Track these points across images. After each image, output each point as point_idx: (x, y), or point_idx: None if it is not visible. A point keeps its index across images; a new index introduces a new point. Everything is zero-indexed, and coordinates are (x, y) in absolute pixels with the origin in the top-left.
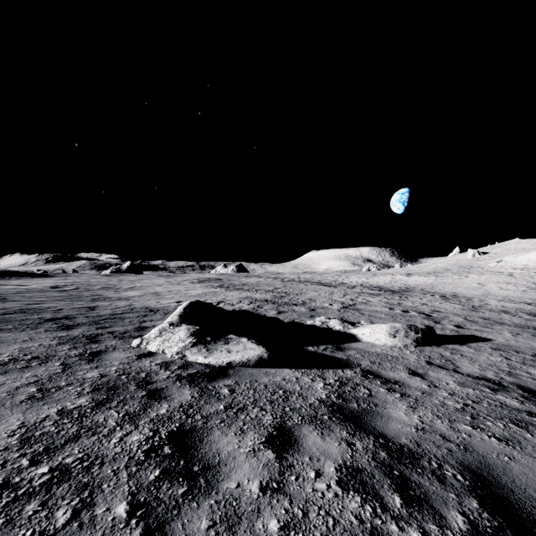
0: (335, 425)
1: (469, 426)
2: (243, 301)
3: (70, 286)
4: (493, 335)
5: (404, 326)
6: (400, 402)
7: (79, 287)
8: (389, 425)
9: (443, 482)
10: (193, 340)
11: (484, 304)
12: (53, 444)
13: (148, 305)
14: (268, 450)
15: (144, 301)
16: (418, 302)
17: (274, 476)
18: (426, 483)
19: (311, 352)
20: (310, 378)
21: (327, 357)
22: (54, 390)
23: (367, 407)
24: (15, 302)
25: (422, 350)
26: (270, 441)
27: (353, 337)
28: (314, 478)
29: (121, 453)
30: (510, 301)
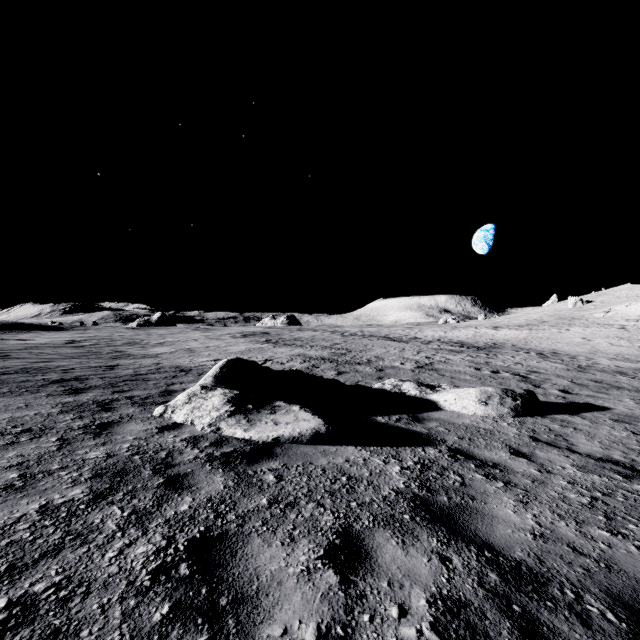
0: (420, 528)
1: (605, 531)
2: (295, 359)
3: (89, 340)
4: (611, 402)
5: (498, 390)
6: (505, 494)
7: (98, 342)
8: (495, 530)
9: (588, 625)
10: (230, 408)
11: (593, 363)
12: (21, 560)
13: (179, 363)
14: (328, 569)
15: (175, 358)
16: (510, 361)
17: (338, 615)
18: (564, 627)
19: (382, 423)
20: (381, 460)
21: (401, 430)
22: (42, 476)
23: (461, 501)
24: (18, 360)
25: (523, 422)
26: (330, 555)
27: (433, 404)
28: (397, 618)
29: (116, 575)
30: (625, 360)
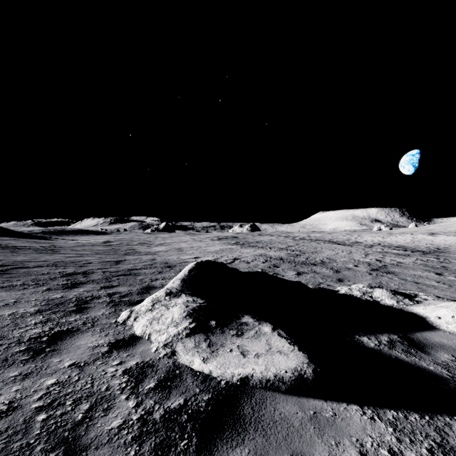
0: None
1: None
2: (258, 258)
3: (117, 241)
4: None
5: None
6: None
7: (122, 242)
8: None
9: None
10: (189, 324)
11: None
12: None
13: (168, 260)
14: None
15: (167, 256)
16: None
17: None
18: None
19: (373, 350)
20: None
21: (409, 368)
22: None
23: None
24: (61, 255)
25: None
26: None
27: (422, 319)
28: None
29: None
30: None
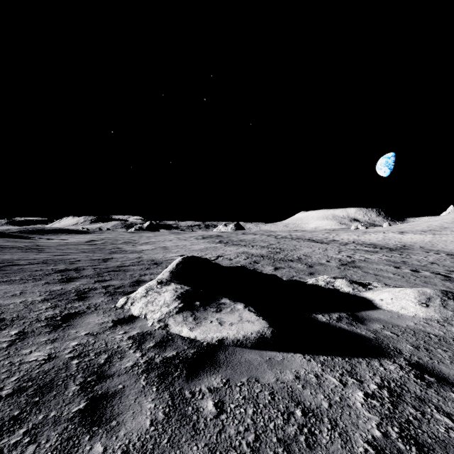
0: None
1: None
2: (240, 255)
3: (101, 240)
4: None
5: (437, 292)
6: None
7: (106, 242)
8: None
9: None
10: (178, 305)
11: None
12: None
13: (155, 258)
14: None
15: (153, 254)
16: (425, 261)
17: None
18: None
19: (323, 323)
20: (337, 378)
21: (346, 333)
22: None
23: None
24: (47, 253)
25: None
26: None
27: (369, 302)
28: None
29: None
30: None
